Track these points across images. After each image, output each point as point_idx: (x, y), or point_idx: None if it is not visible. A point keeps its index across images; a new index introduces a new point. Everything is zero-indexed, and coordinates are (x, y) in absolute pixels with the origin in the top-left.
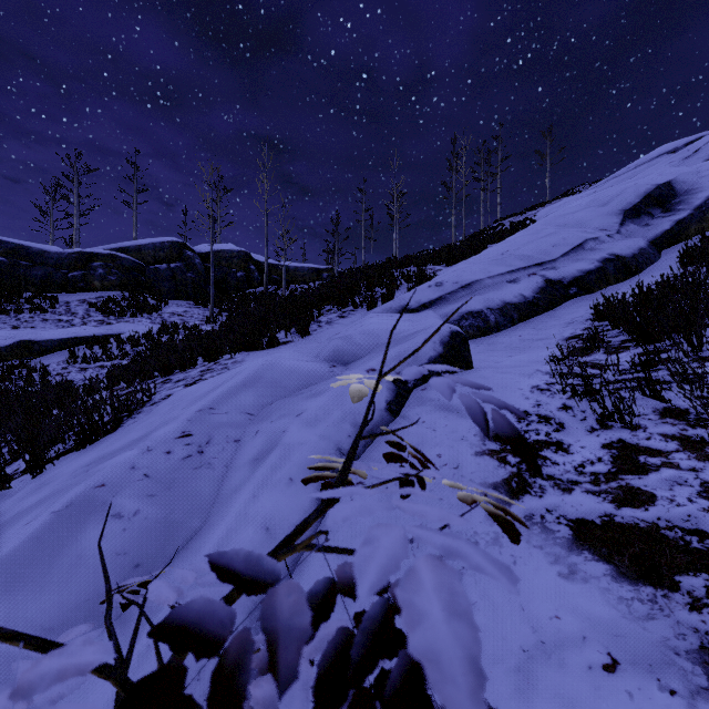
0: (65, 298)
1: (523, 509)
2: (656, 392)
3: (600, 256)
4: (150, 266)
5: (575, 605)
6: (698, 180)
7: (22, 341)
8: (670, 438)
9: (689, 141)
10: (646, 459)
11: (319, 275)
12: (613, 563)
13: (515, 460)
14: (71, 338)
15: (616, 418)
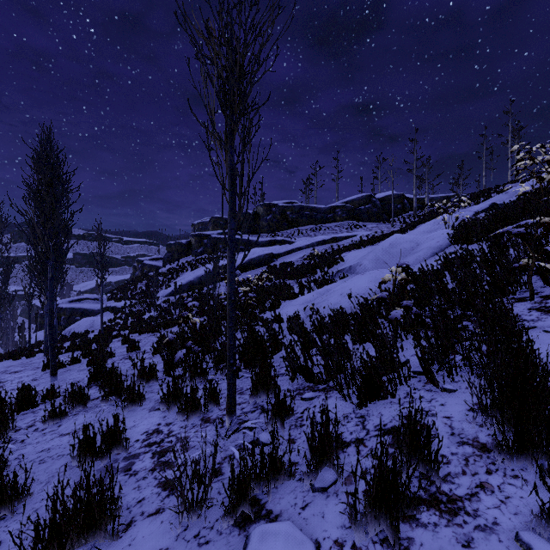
0: (328, 225)
1: None
2: None
3: None
4: (357, 208)
5: None
6: None
7: (334, 237)
8: None
9: None
10: None
11: (448, 200)
12: None
13: None
14: (345, 236)
15: None
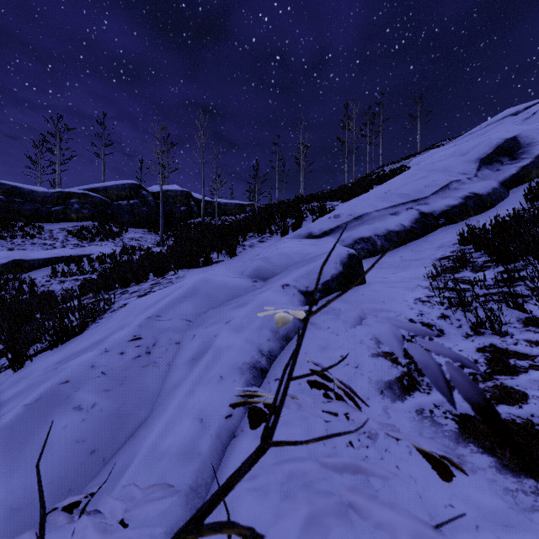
0: (49, 227)
1: (414, 404)
2: (519, 305)
3: (463, 194)
4: (114, 202)
5: (466, 494)
6: (537, 135)
7: (15, 260)
8: (534, 343)
9: (528, 106)
10: (515, 361)
11: (243, 209)
12: (496, 455)
13: (405, 361)
14: (53, 257)
15: (486, 326)
